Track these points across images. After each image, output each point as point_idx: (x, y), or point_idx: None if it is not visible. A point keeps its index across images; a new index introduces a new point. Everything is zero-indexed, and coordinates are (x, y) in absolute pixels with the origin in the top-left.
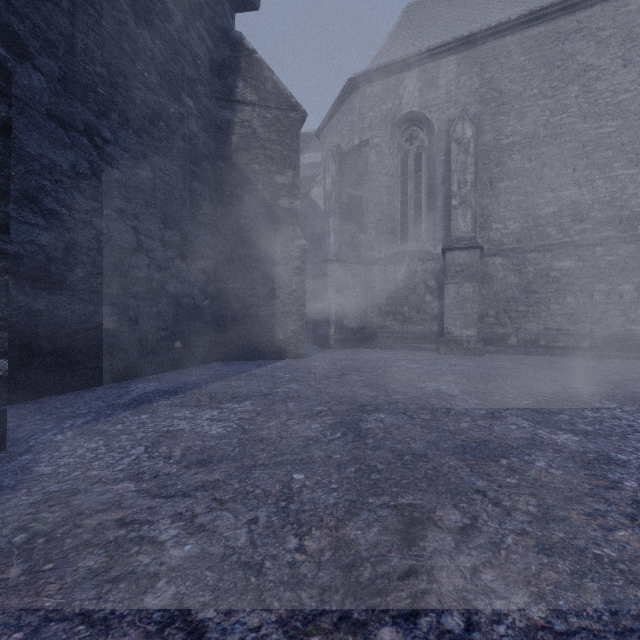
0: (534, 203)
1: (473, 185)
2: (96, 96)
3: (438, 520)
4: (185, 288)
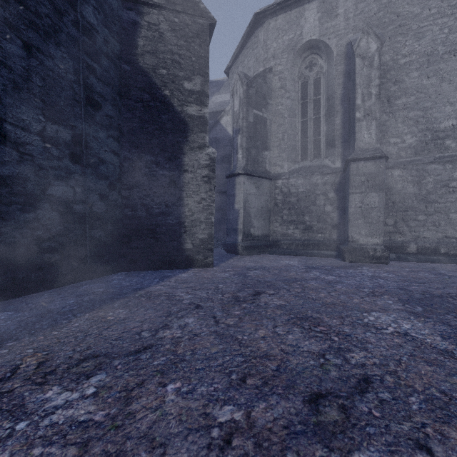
0: (432, 117)
1: (378, 97)
2: None
3: None
4: (78, 193)
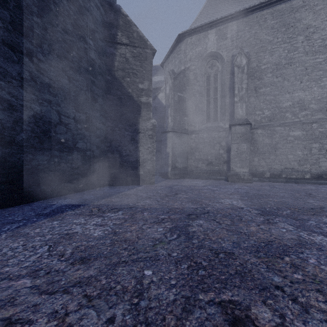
0: (279, 100)
1: (246, 90)
2: (34, 34)
3: (255, 319)
4: (88, 145)
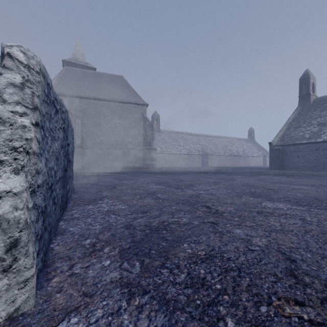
0: (95, 138)
1: (81, 134)
2: None
3: None
4: None
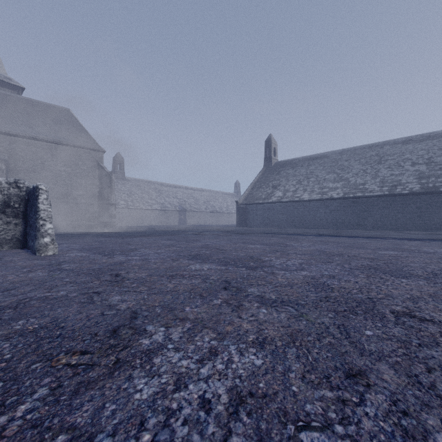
0: None
1: None
2: None
3: None
4: None
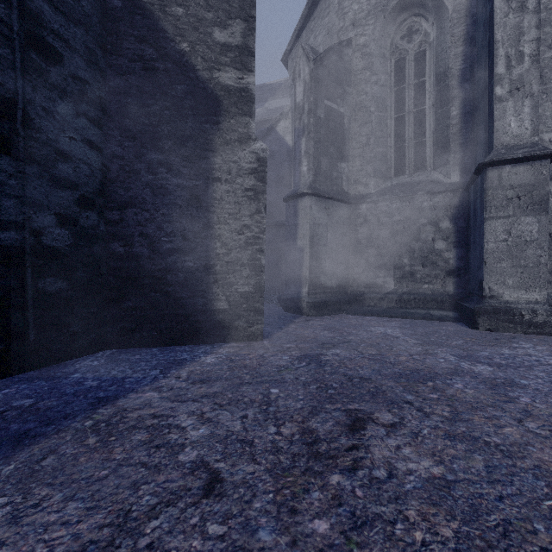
0: None
1: (535, 59)
2: None
3: None
4: (6, 209)
